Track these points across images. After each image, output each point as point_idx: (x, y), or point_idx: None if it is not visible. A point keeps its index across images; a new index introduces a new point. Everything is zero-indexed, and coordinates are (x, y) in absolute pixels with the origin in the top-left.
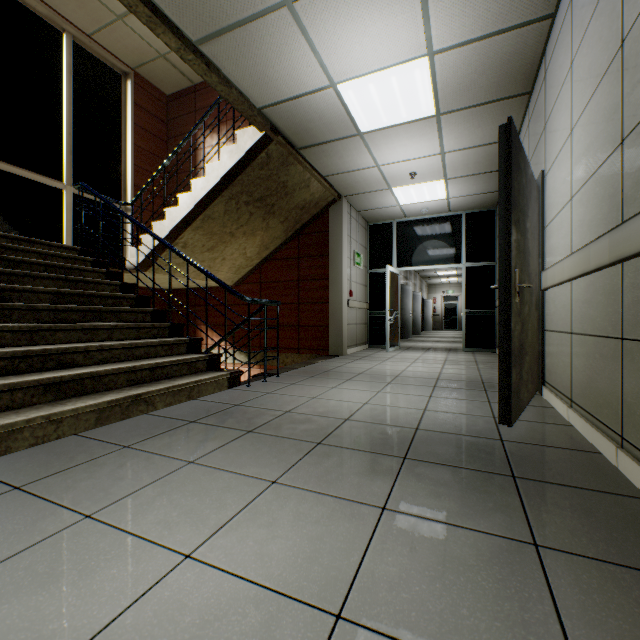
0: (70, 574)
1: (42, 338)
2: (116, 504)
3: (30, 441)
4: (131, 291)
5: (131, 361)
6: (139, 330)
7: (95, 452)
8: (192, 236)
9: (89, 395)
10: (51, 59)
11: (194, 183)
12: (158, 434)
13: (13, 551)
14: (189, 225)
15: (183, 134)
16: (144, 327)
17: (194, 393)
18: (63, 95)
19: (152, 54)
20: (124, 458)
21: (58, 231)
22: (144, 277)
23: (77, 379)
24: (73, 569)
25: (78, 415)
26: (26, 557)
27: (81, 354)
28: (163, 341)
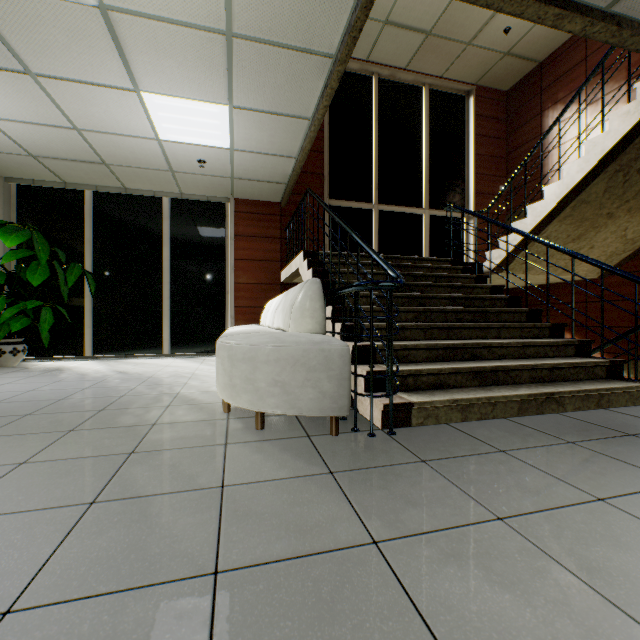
0: (639, 549)
1: (453, 334)
2: (621, 498)
3: (476, 415)
4: (498, 292)
5: (523, 359)
6: (521, 330)
7: (541, 439)
8: (555, 228)
9: (502, 386)
10: (415, 113)
11: (565, 169)
12: (596, 438)
13: (554, 503)
14: (554, 217)
15: (524, 123)
16: (525, 327)
17: (602, 402)
18: (422, 138)
19: (494, 59)
20: (580, 453)
21: (419, 249)
22: (493, 278)
23: (492, 370)
24: (637, 545)
25: (505, 402)
26: (572, 513)
27: (485, 349)
28: (550, 341)
